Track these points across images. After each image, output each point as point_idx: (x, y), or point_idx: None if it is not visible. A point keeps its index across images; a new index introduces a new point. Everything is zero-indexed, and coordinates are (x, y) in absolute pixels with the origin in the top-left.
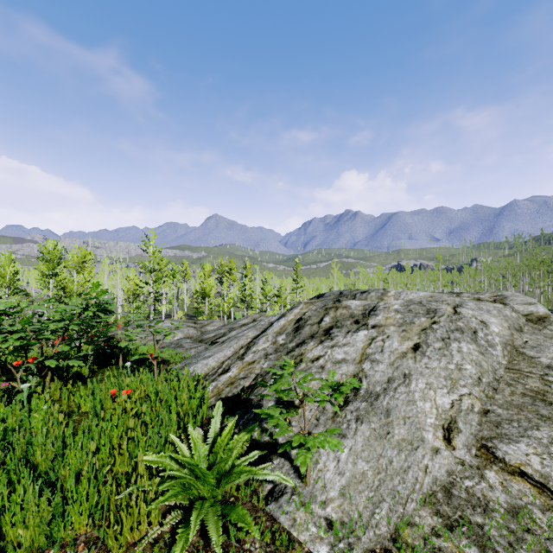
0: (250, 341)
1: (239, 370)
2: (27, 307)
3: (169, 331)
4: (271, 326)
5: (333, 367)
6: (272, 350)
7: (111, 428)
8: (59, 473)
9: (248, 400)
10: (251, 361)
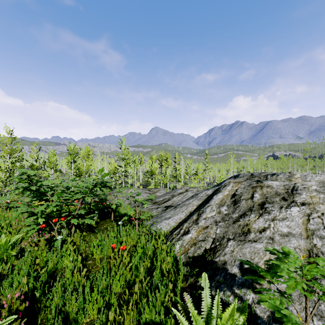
0: (195, 208)
1: (197, 233)
2: (60, 183)
3: (146, 201)
4: (212, 198)
5: (283, 240)
6: (219, 218)
7: (116, 280)
8: (82, 320)
9: (213, 262)
10: (205, 226)
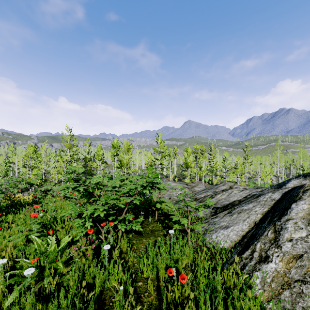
0: (261, 217)
1: (285, 263)
2: (107, 181)
3: (201, 207)
4: (290, 208)
5: None
6: None
7: None
8: None
9: None
10: (296, 254)
